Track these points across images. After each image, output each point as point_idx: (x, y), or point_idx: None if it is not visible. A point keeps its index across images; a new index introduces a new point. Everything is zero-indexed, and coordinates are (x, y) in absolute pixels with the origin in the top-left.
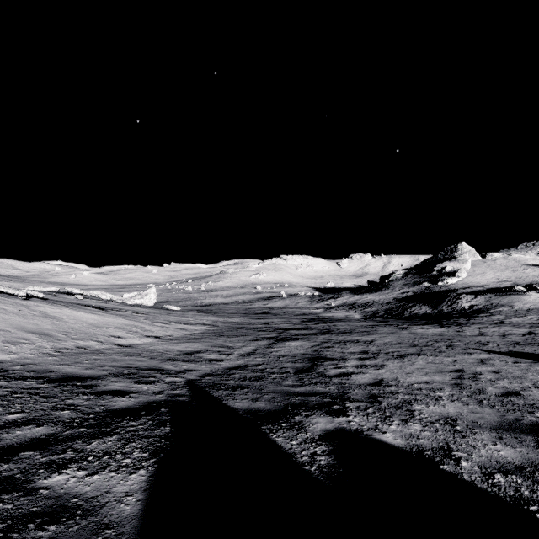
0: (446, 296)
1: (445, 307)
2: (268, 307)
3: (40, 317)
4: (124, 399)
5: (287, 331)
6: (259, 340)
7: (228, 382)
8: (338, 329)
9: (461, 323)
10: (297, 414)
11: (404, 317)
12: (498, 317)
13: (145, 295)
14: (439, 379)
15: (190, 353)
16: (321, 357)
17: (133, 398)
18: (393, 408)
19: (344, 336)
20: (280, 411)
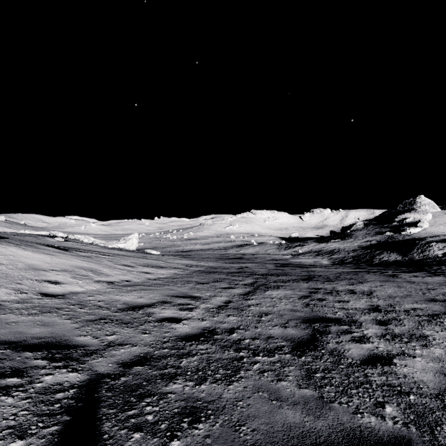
0: (415, 244)
1: (416, 255)
2: (240, 253)
3: None
4: None
5: (263, 277)
6: (233, 288)
7: (170, 389)
8: (320, 276)
9: None
10: None
11: (375, 264)
12: None
13: (128, 240)
14: None
15: (139, 307)
16: (319, 317)
17: None
18: None
19: (332, 284)
20: None
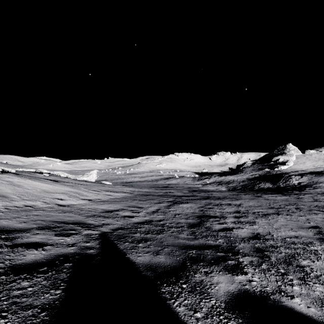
0: (282, 177)
1: (282, 184)
2: (167, 184)
3: (5, 185)
4: (35, 252)
5: (180, 197)
6: (161, 203)
7: (135, 235)
8: (215, 196)
9: (296, 193)
10: (197, 272)
11: (255, 190)
12: (320, 189)
13: (89, 174)
14: (304, 234)
15: (110, 211)
16: (206, 215)
17: (45, 251)
18: (283, 263)
19: (220, 201)
20: (179, 267)
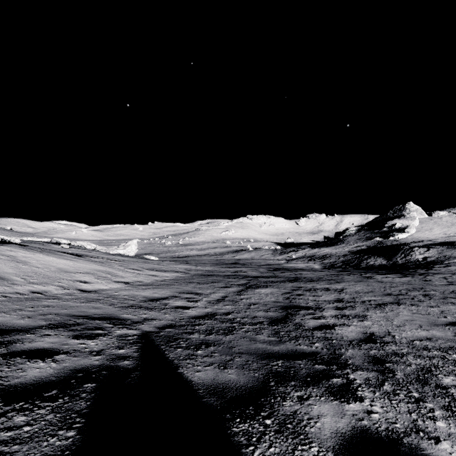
0: (400, 249)
1: (400, 259)
2: (236, 259)
3: (5, 261)
4: (41, 365)
5: (256, 278)
6: (229, 287)
7: (191, 336)
8: (305, 277)
9: (422, 273)
10: (286, 397)
11: (362, 268)
12: (455, 267)
13: (127, 246)
14: (440, 334)
15: (156, 299)
16: (294, 305)
17: (56, 363)
18: (416, 381)
19: (313, 284)
20: (259, 389)
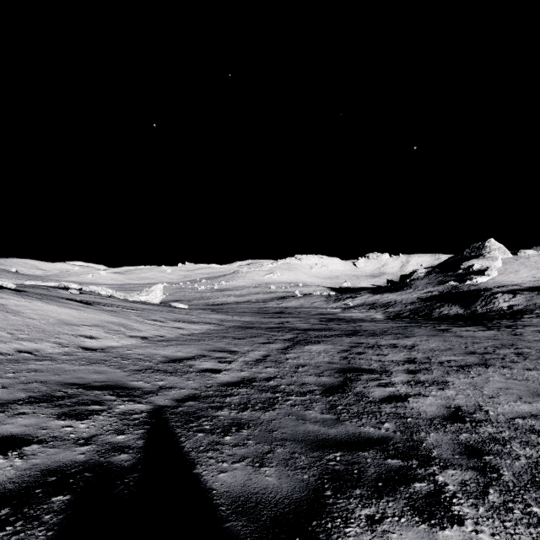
0: (479, 296)
1: (480, 308)
2: (282, 307)
3: None
4: None
5: (305, 332)
6: (272, 343)
7: (219, 414)
8: (366, 331)
9: (509, 325)
10: (349, 518)
11: (434, 318)
12: None
13: (150, 291)
14: None
15: (179, 360)
16: (354, 368)
17: (22, 459)
18: (532, 486)
19: (376, 339)
20: (309, 504)
